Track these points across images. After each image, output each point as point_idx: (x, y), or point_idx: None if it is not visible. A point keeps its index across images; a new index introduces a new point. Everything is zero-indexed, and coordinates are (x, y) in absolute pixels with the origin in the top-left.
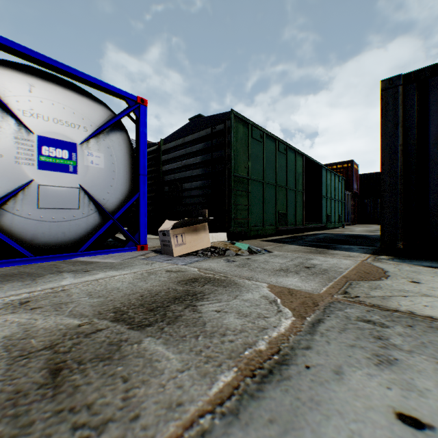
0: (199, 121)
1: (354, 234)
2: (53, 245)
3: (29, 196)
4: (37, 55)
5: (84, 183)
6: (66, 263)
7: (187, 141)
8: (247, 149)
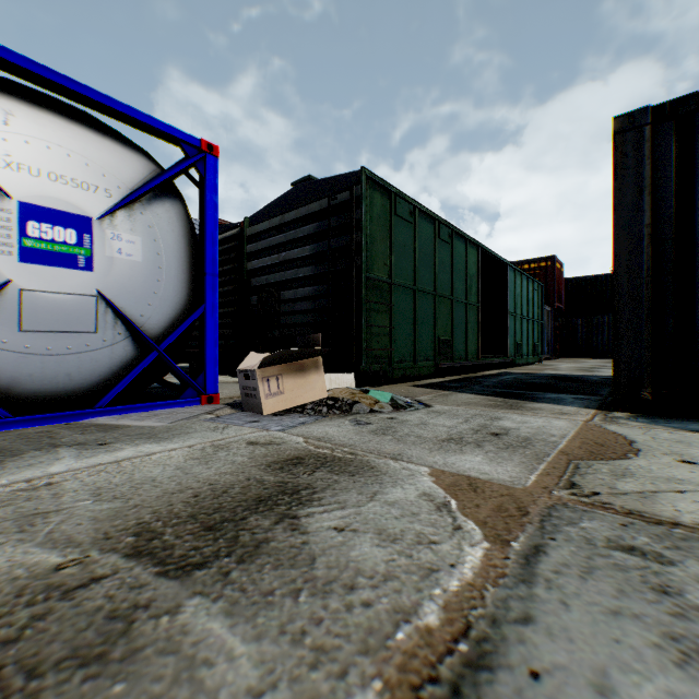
0: (308, 187)
1: (561, 374)
2: (49, 396)
3: (2, 309)
4: (19, 59)
5: (106, 287)
6: (70, 429)
7: (289, 220)
8: (388, 234)
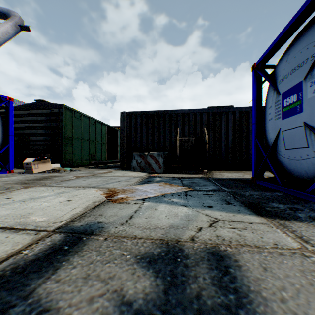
0: (42, 103)
1: None
2: None
3: None
4: None
5: None
6: None
7: (34, 113)
8: (72, 123)
